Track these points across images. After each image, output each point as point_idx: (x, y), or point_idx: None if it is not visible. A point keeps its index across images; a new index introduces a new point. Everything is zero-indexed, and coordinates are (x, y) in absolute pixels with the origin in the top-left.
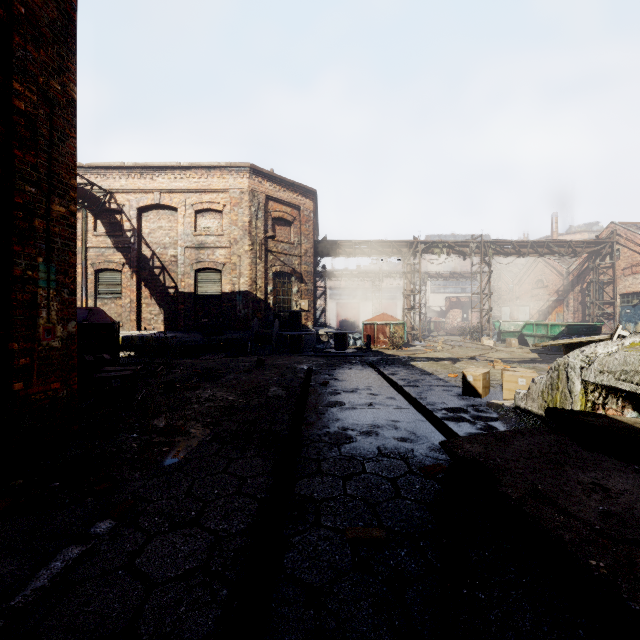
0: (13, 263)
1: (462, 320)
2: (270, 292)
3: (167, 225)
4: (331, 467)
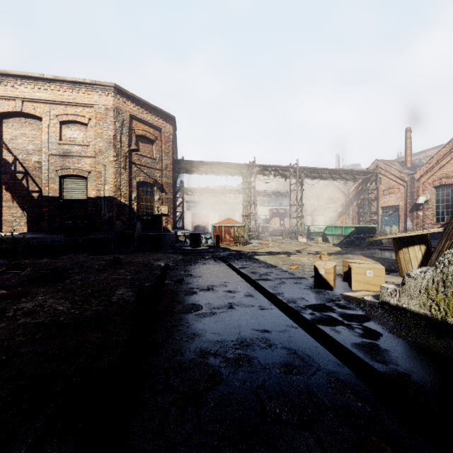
0: None
1: (280, 225)
2: (134, 199)
3: (30, 133)
4: None
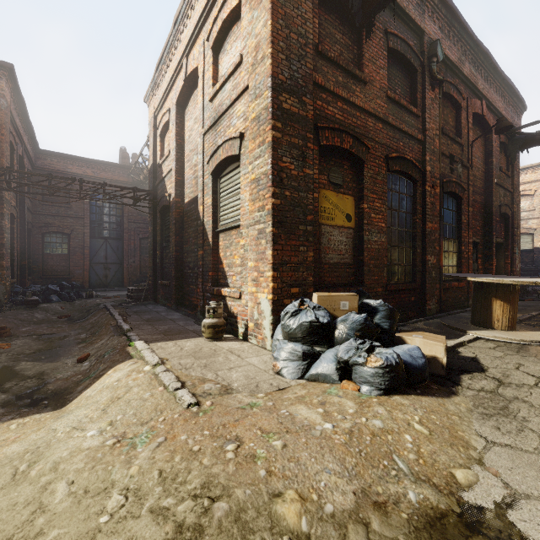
0: (513, 249)
1: None
2: None
3: None
4: None
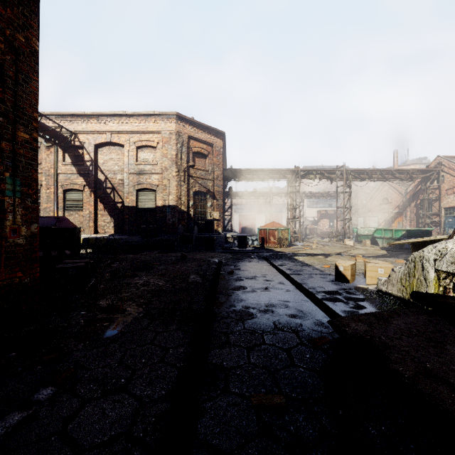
0: None
1: (329, 227)
2: (191, 206)
3: (116, 157)
4: (237, 339)
